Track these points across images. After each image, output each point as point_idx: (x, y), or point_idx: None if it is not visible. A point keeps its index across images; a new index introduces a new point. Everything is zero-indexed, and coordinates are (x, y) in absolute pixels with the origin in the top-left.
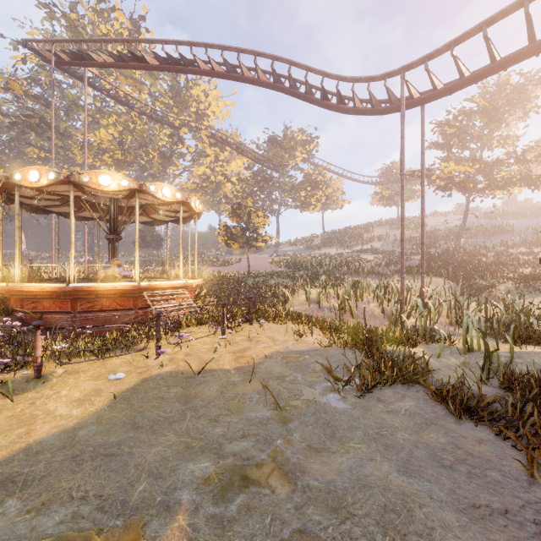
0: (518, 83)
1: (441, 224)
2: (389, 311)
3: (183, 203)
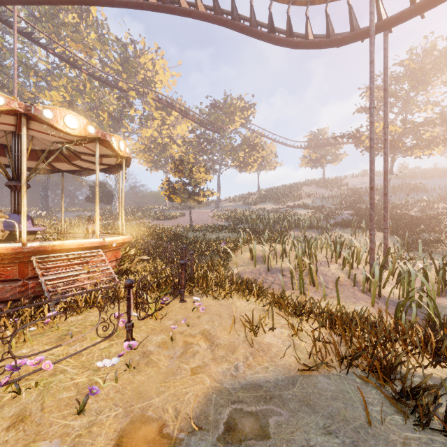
0: (446, 47)
1: (360, 183)
2: (356, 276)
3: (103, 142)
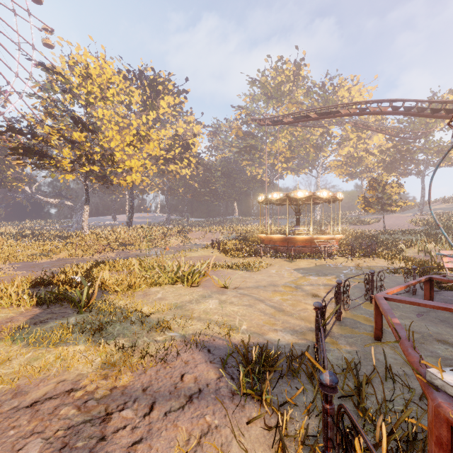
0: None
1: None
2: None
3: (332, 196)
